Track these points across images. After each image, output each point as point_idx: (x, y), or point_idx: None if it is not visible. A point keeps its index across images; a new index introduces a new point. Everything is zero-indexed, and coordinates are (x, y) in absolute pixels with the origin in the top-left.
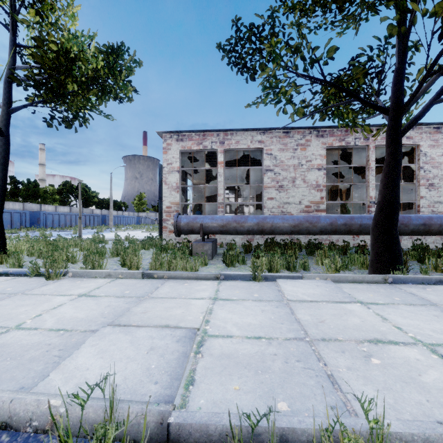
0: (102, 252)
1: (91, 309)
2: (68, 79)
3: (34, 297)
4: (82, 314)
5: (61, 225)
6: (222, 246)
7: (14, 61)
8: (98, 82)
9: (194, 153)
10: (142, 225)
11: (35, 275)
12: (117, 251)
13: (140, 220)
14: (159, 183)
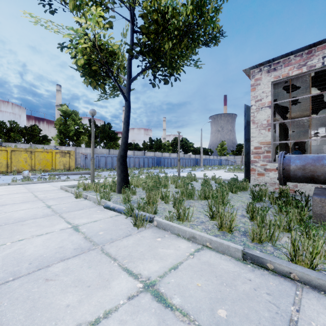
0: (191, 194)
1: None
2: (164, 39)
3: (102, 264)
4: None
5: (172, 165)
6: None
7: (133, 43)
8: (188, 36)
9: (287, 85)
10: (224, 166)
11: (130, 216)
12: (204, 194)
13: (222, 162)
14: (244, 125)
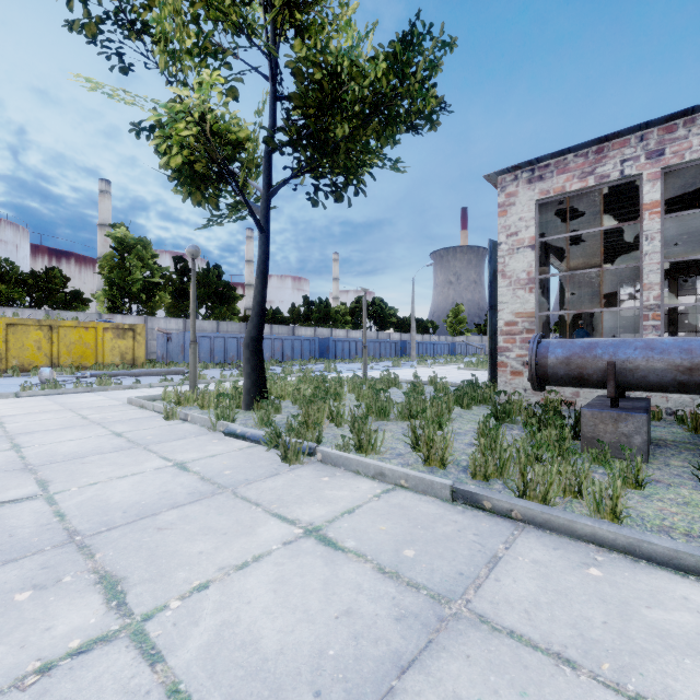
0: (385, 410)
1: (302, 611)
2: (335, 118)
3: (239, 510)
4: (275, 631)
5: (352, 355)
6: (658, 417)
7: (274, 121)
8: (381, 112)
9: (567, 204)
10: (459, 356)
11: (275, 447)
12: (409, 409)
13: (456, 348)
14: (489, 278)
